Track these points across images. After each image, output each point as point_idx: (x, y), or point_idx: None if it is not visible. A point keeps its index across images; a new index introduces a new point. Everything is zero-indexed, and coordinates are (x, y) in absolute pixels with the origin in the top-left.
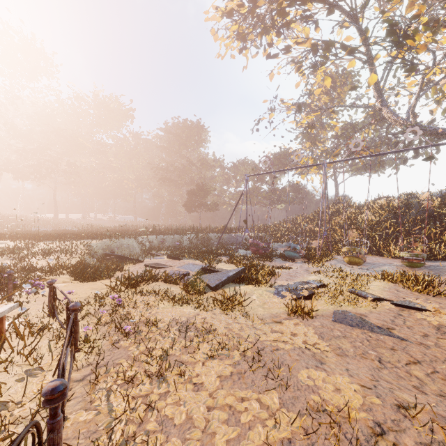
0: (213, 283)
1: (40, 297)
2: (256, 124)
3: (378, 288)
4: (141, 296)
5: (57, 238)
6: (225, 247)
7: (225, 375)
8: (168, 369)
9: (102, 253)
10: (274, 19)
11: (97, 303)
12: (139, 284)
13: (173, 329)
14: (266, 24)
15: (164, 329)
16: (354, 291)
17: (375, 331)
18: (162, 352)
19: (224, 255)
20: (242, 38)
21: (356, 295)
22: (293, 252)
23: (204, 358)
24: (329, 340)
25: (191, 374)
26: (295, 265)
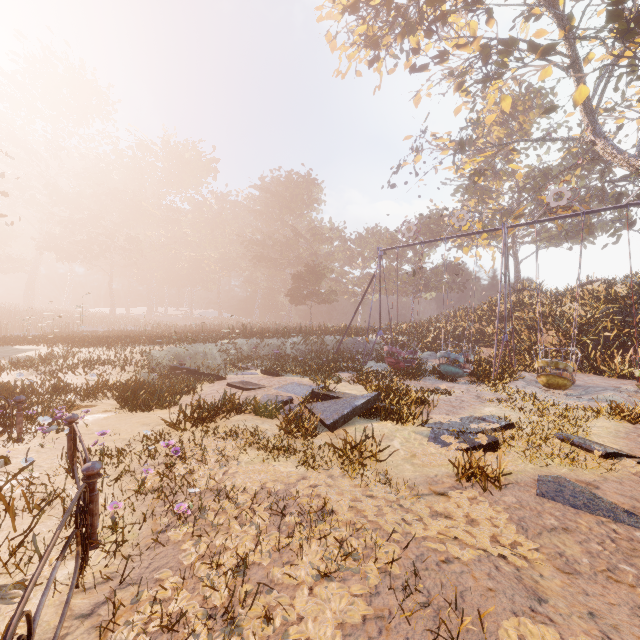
0: (329, 418)
1: (64, 436)
2: (394, 172)
3: (606, 433)
4: (214, 440)
5: (107, 343)
6: (347, 356)
7: (352, 622)
8: (245, 602)
9: (168, 365)
10: (422, 10)
11: (146, 450)
12: (213, 418)
13: (260, 508)
14: (410, 19)
15: (245, 506)
16: (566, 438)
17: (623, 520)
18: (237, 559)
19: (345, 369)
20: (373, 44)
21: (570, 445)
22: (453, 367)
23: (312, 577)
24: (537, 535)
25: (288, 616)
26: (457, 387)
